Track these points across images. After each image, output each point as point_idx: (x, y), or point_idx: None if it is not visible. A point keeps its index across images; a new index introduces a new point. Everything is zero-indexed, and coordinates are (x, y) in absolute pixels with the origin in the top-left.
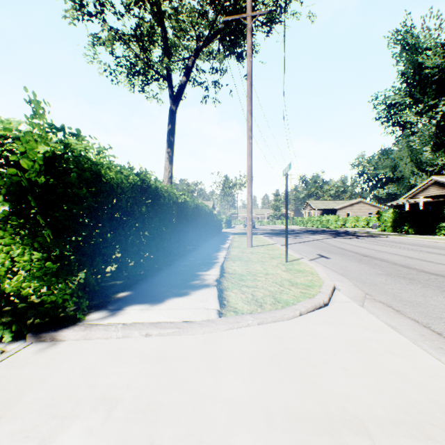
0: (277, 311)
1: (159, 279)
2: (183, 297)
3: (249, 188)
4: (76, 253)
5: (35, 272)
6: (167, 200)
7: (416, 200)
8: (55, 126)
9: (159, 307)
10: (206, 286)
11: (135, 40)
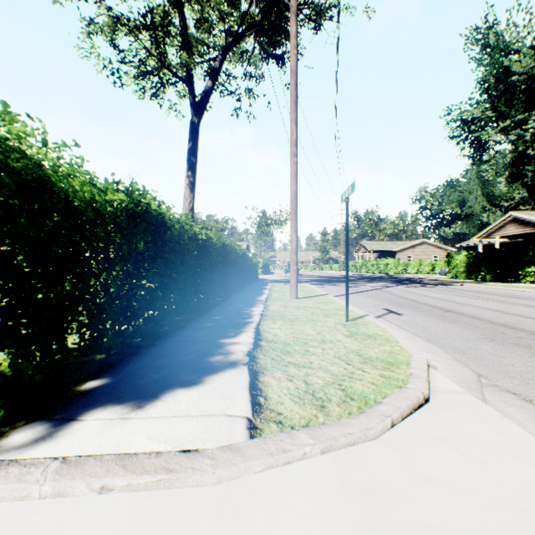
0: (352, 419)
1: (160, 353)
2: (191, 388)
3: (294, 221)
4: None
5: None
6: (176, 233)
7: (491, 241)
8: None
9: (145, 413)
10: (231, 366)
11: (144, 27)
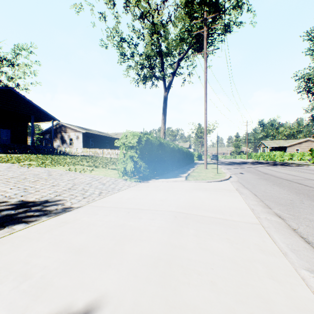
0: (201, 180)
1: (166, 175)
2: (174, 178)
3: (205, 139)
4: (148, 164)
5: (144, 167)
6: (167, 148)
7: None
8: (146, 134)
9: (168, 179)
10: (181, 177)
11: (148, 67)
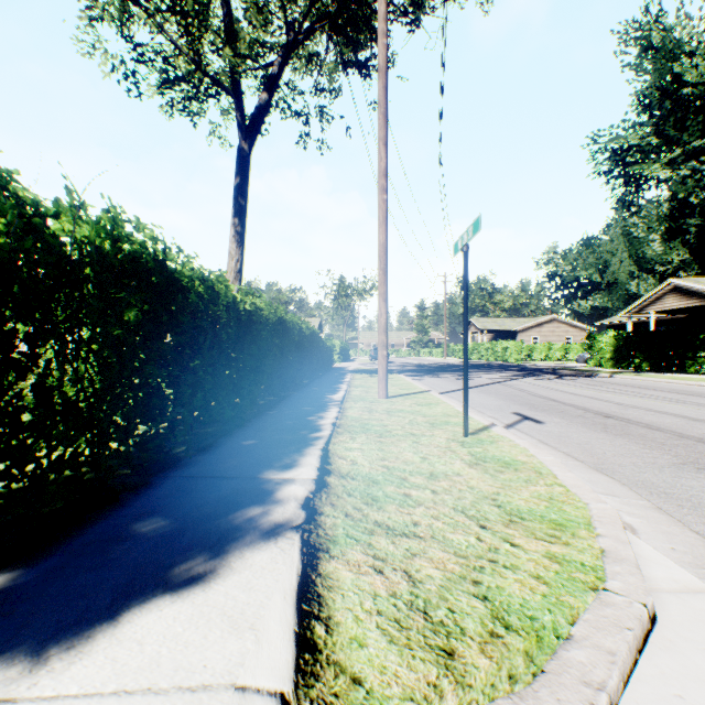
0: (521, 701)
1: (150, 503)
2: (180, 596)
3: (383, 285)
4: None
5: None
6: (192, 297)
7: (643, 317)
8: None
9: (52, 684)
10: (270, 533)
11: (169, 10)
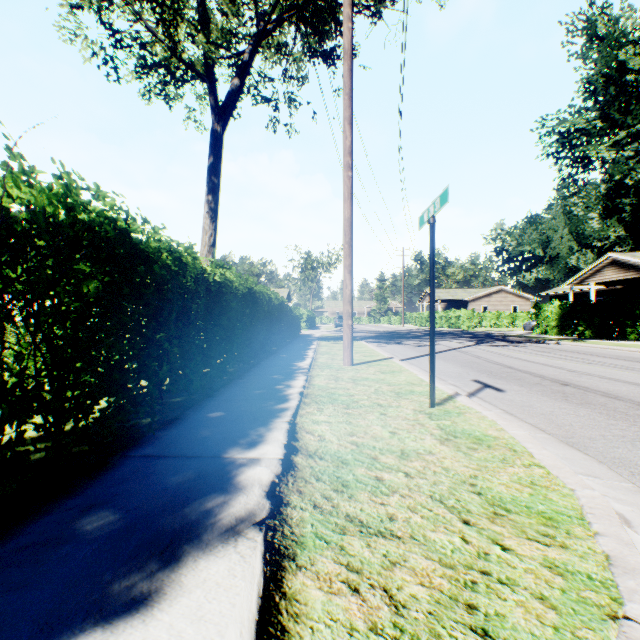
0: None
1: (102, 491)
2: (113, 632)
3: (348, 258)
4: None
5: None
6: (156, 268)
7: (583, 288)
8: None
9: None
10: (230, 533)
11: None
